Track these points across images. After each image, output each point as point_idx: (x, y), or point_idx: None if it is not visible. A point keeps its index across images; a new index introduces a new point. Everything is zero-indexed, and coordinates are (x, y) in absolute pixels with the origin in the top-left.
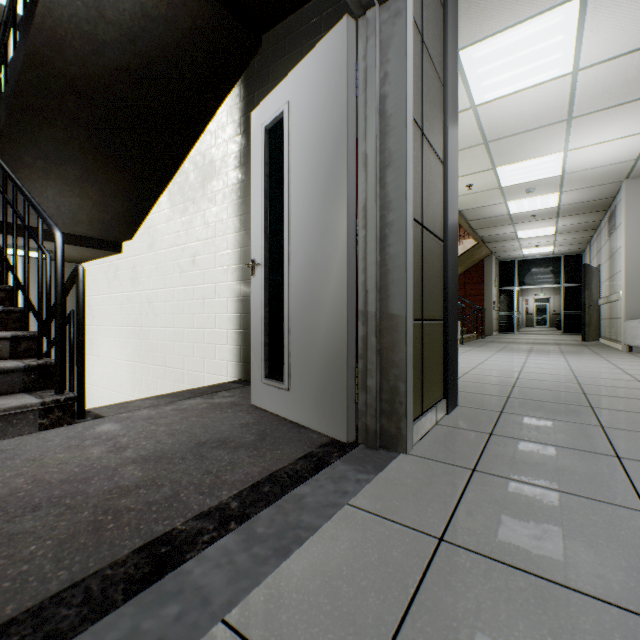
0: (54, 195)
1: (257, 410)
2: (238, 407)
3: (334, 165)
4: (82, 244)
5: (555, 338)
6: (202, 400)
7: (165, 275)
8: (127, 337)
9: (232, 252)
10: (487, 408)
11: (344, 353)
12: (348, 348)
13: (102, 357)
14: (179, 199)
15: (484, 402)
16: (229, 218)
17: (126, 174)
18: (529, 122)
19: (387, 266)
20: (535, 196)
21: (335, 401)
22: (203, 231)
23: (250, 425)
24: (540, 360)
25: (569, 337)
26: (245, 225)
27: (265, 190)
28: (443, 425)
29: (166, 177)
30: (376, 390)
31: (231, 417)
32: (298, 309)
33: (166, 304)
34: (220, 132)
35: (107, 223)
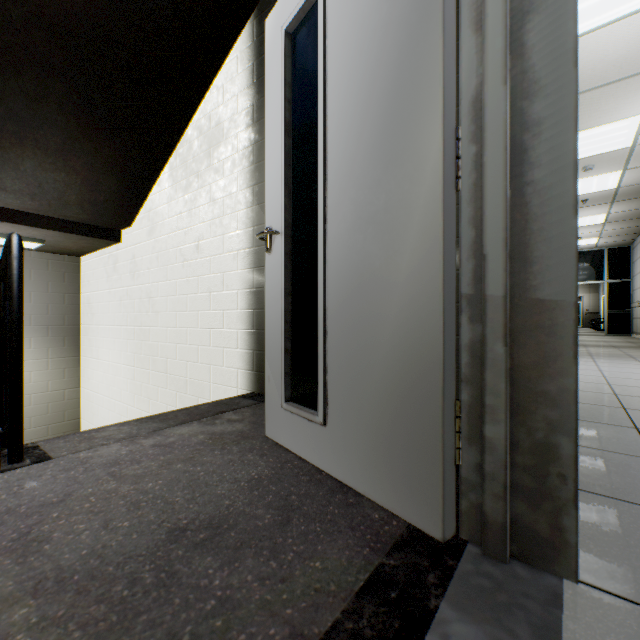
0: (33, 169)
1: (275, 449)
2: (247, 442)
3: (413, 34)
4: (74, 231)
5: (603, 339)
6: (199, 427)
7: (166, 265)
8: (126, 338)
9: (243, 233)
10: (626, 451)
11: (436, 374)
12: (444, 364)
13: (101, 360)
14: (181, 174)
15: (609, 438)
16: (239, 190)
17: (118, 143)
18: (609, 72)
19: (528, 206)
20: (592, 175)
21: (415, 459)
22: (208, 209)
23: (264, 483)
24: (617, 367)
25: (618, 338)
26: (259, 197)
27: (286, 123)
28: (586, 491)
29: (166, 148)
30: (506, 448)
31: (235, 463)
32: (341, 297)
33: (167, 299)
34: (228, 85)
35: (100, 205)
